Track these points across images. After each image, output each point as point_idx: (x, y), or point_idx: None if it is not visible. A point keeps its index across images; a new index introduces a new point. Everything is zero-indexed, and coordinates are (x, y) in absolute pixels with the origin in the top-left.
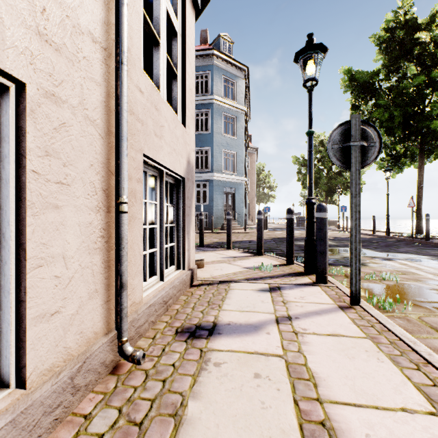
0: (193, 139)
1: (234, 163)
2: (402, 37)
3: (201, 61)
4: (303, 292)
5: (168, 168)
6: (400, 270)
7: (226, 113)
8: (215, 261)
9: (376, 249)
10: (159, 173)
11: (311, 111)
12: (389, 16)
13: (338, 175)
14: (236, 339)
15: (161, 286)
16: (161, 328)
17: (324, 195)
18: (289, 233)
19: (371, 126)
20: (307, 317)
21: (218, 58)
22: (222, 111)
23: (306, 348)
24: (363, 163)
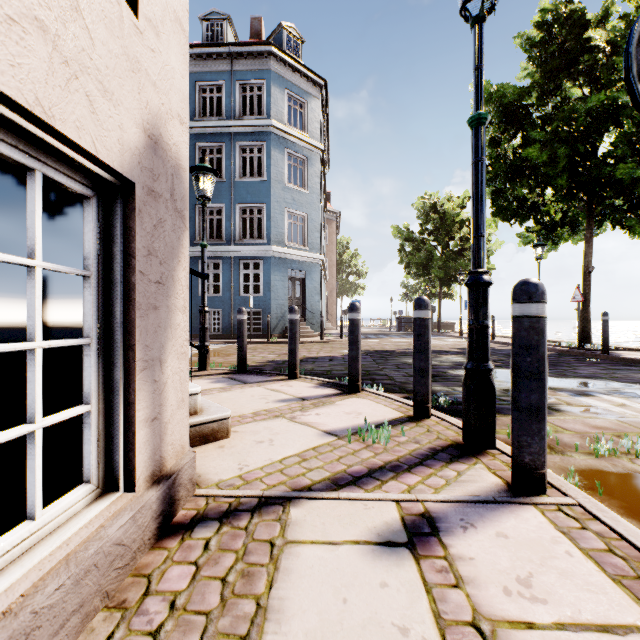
0: (180, 86)
1: (304, 231)
2: (565, 38)
3: (251, 63)
4: (512, 546)
5: None
6: (634, 422)
7: (292, 150)
8: (262, 411)
9: None
10: None
11: (480, 68)
12: (546, 4)
13: (458, 255)
14: None
15: None
16: None
17: (437, 285)
18: (421, 350)
19: None
20: None
21: (279, 61)
22: (284, 146)
23: None
24: None
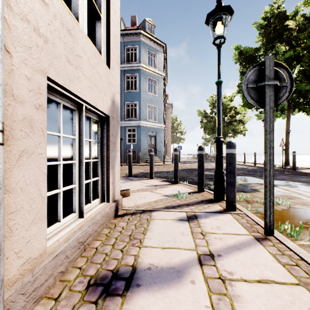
0: (118, 82)
1: (155, 114)
2: (276, 24)
3: (131, 38)
4: (218, 221)
5: (87, 101)
6: (286, 195)
7: (150, 77)
8: (140, 189)
9: (260, 177)
10: (78, 107)
11: (219, 64)
12: (267, 9)
13: (229, 124)
14: (157, 295)
15: (79, 224)
16: (72, 278)
17: None
18: (200, 166)
19: (283, 68)
20: (229, 253)
21: (144, 36)
22: (146, 75)
23: (240, 307)
24: (276, 102)
